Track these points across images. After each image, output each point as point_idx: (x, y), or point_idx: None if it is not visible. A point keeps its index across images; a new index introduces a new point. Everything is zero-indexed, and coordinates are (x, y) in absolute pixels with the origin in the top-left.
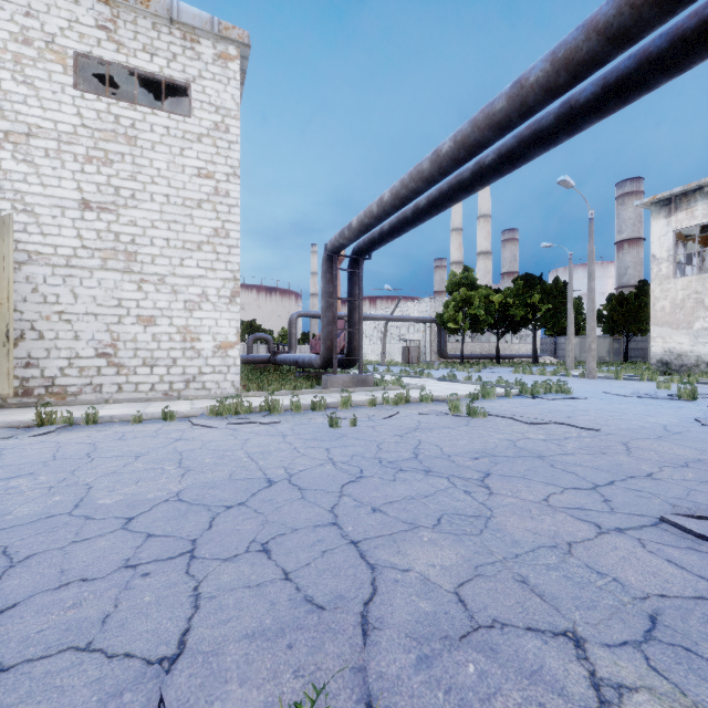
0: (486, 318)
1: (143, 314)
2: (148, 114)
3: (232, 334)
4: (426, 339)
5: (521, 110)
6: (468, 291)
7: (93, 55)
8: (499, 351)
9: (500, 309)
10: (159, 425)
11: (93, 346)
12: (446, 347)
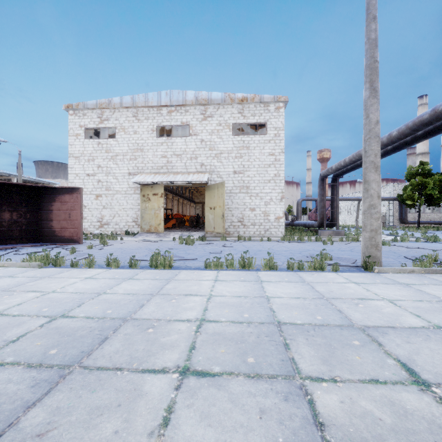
0: (439, 196)
1: (251, 207)
2: (253, 137)
3: (281, 213)
4: (390, 211)
5: (392, 142)
6: (423, 178)
7: (237, 123)
8: None
9: None
10: (268, 242)
11: (237, 218)
12: (406, 216)
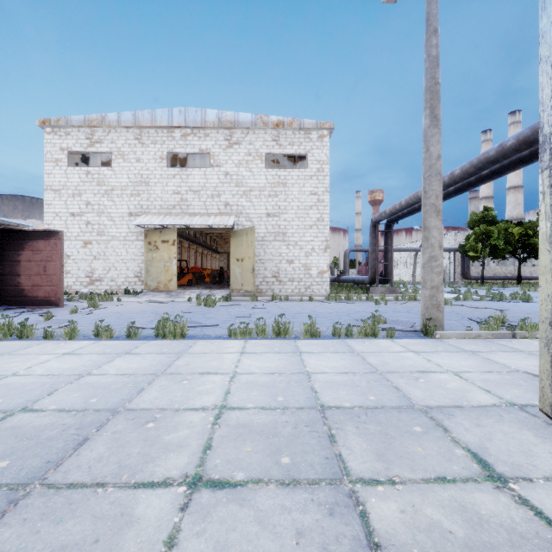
0: (505, 247)
1: (289, 259)
2: (291, 172)
3: (325, 267)
4: (451, 264)
5: (454, 182)
6: (488, 226)
7: (271, 153)
8: (520, 273)
9: (520, 239)
10: (309, 302)
11: (271, 273)
12: (469, 271)
